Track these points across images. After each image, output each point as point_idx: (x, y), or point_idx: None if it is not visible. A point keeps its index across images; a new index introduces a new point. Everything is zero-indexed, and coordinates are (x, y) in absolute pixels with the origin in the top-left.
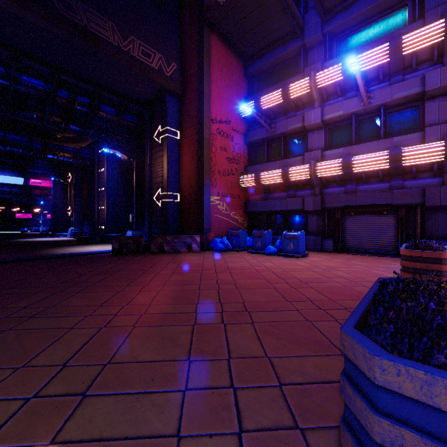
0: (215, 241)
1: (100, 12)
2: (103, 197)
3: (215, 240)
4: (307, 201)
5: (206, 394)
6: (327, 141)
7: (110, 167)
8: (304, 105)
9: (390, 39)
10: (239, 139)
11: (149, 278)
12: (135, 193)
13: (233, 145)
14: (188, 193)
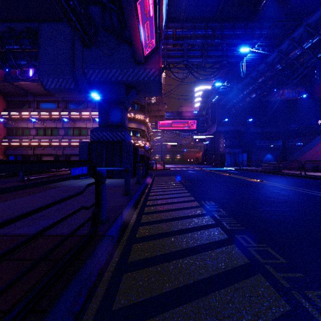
0: None
1: None
2: None
3: None
4: (29, 152)
5: None
6: (37, 133)
7: None
8: (29, 119)
9: (49, 112)
10: (1, 125)
11: None
12: None
13: None
14: None
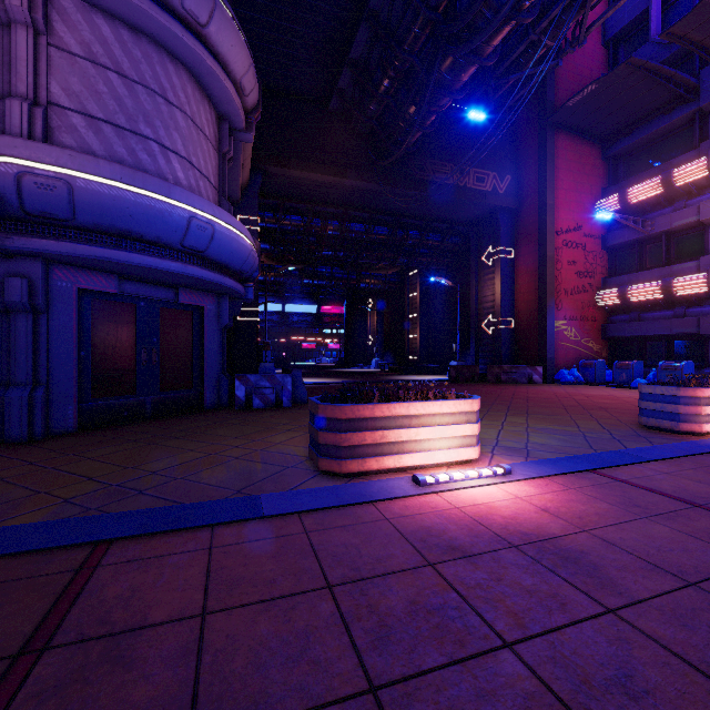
0: (561, 372)
1: (442, 159)
2: (413, 324)
3: (561, 372)
4: (705, 322)
5: (581, 418)
6: None
7: (423, 291)
8: (702, 190)
9: None
10: (594, 245)
11: (510, 394)
12: (458, 320)
13: (585, 255)
14: (525, 318)
